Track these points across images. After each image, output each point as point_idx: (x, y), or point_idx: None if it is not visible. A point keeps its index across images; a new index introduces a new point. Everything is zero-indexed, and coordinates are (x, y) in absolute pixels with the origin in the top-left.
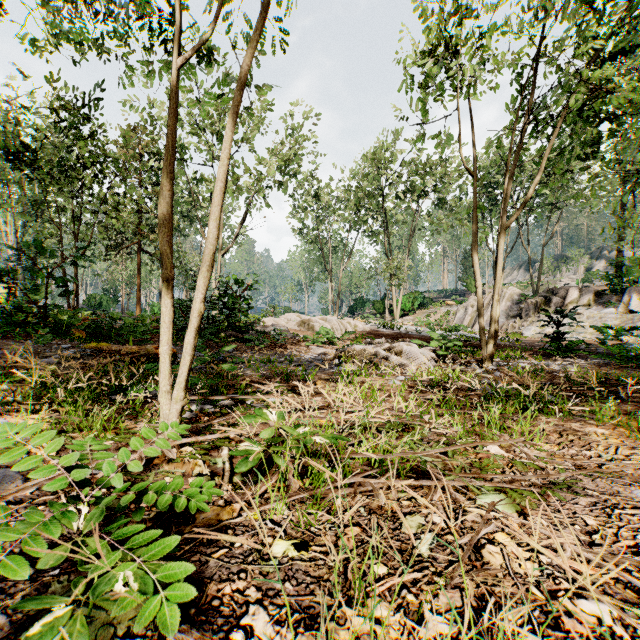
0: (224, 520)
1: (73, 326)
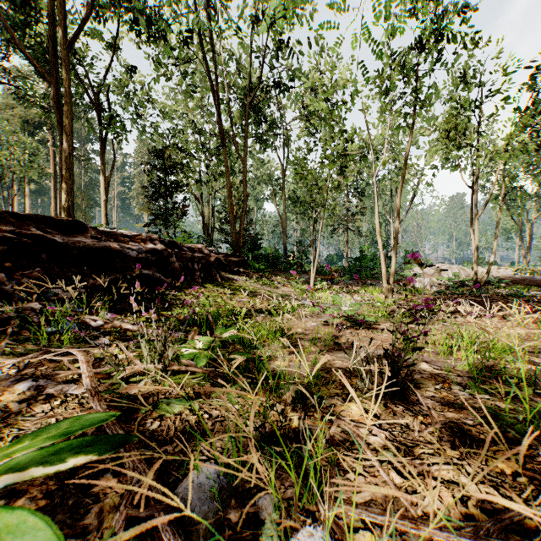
0: None
1: (309, 270)
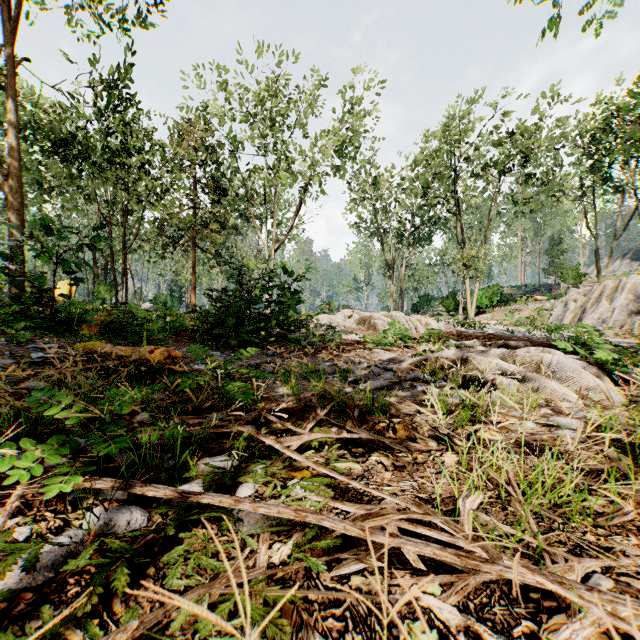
0: None
1: (87, 321)
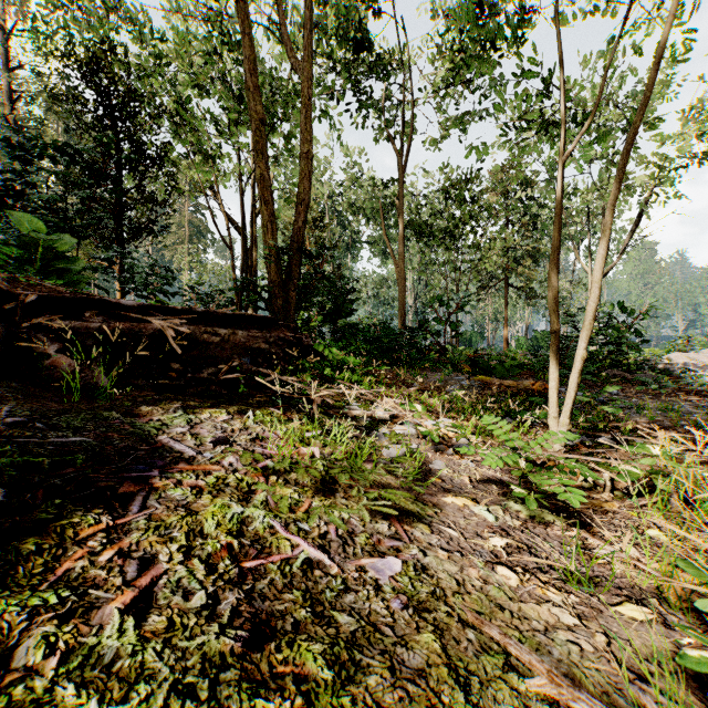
0: (605, 507)
1: (461, 362)
